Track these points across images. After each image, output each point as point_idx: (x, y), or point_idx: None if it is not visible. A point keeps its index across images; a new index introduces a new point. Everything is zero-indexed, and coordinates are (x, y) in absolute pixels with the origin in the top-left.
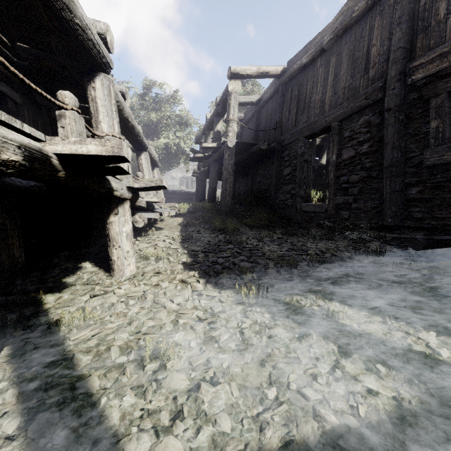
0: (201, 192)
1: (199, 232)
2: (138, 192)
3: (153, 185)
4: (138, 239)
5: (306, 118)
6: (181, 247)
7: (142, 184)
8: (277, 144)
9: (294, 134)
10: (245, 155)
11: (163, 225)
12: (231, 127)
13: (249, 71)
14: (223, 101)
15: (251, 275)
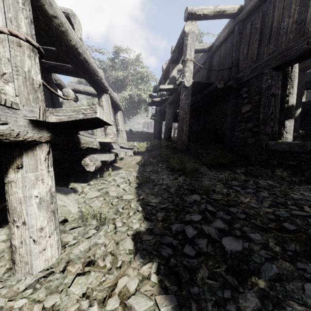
0: (158, 132)
1: (157, 173)
2: (72, 130)
3: (79, 118)
4: (90, 184)
5: (273, 47)
6: (135, 197)
7: (62, 117)
8: (234, 82)
9: (255, 68)
10: (199, 96)
11: (122, 164)
12: (188, 67)
13: (205, 10)
14: (178, 46)
15: (254, 279)
